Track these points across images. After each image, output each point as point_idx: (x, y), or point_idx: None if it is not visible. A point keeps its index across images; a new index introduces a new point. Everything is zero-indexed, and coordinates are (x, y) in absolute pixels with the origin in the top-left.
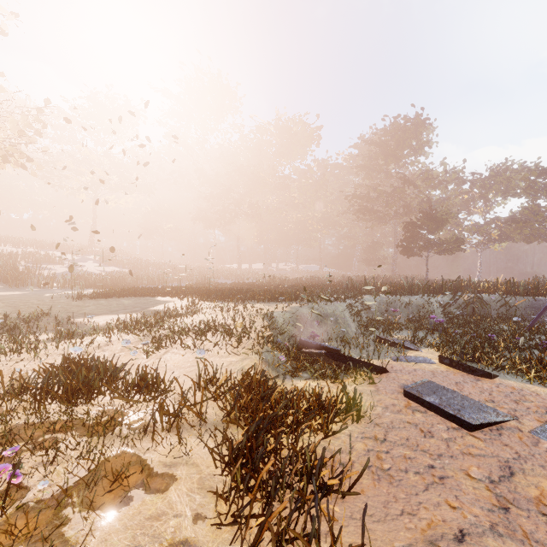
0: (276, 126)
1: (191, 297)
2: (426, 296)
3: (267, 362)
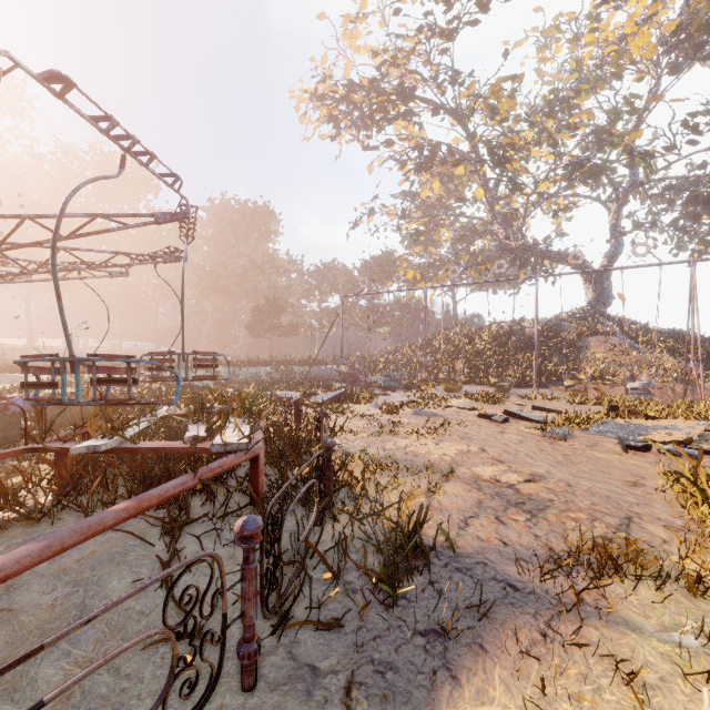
0: (94, 157)
1: None
2: (259, 366)
3: None
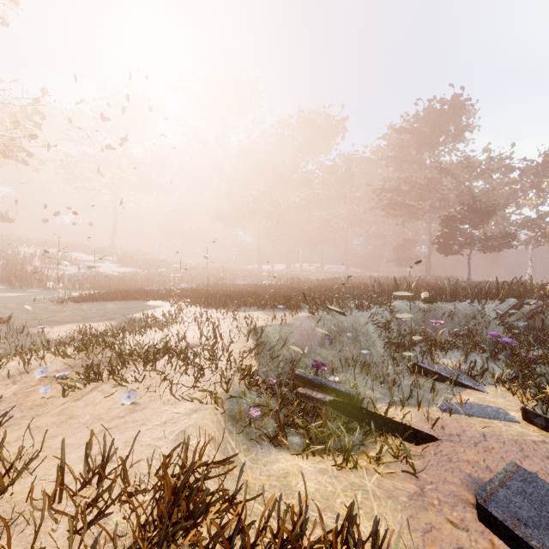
0: (298, 120)
1: (182, 301)
2: (478, 302)
3: (232, 417)
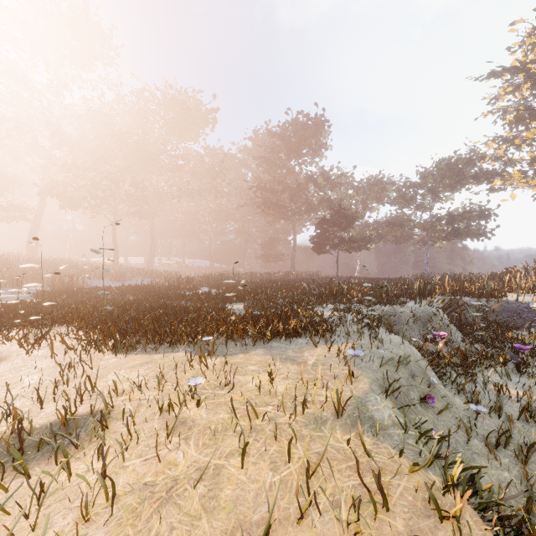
0: (165, 96)
1: (60, 341)
2: (427, 304)
3: None
